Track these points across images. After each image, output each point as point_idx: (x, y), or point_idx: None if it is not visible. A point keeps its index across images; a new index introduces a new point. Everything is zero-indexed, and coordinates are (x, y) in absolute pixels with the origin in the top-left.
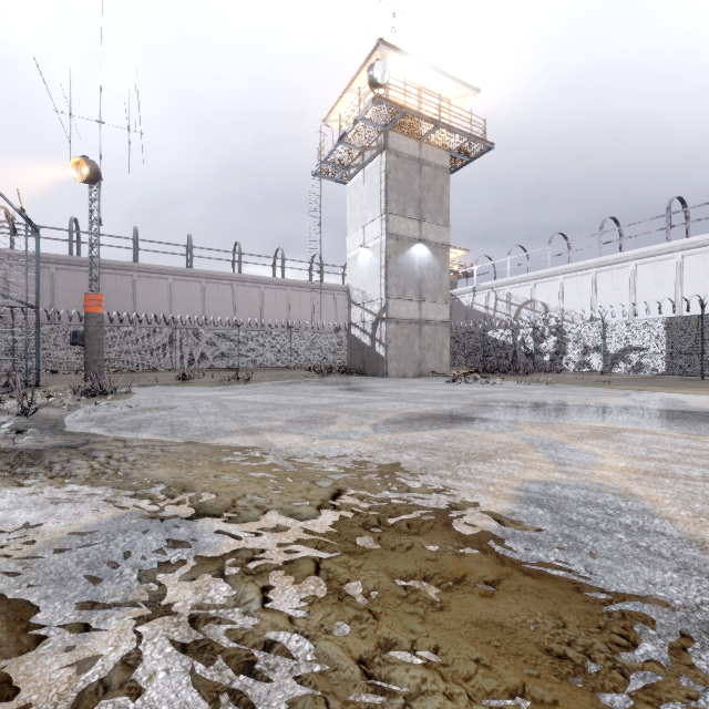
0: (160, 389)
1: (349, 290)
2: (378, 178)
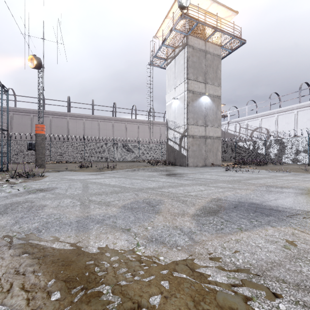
0: (64, 173)
1: (167, 122)
2: (182, 61)
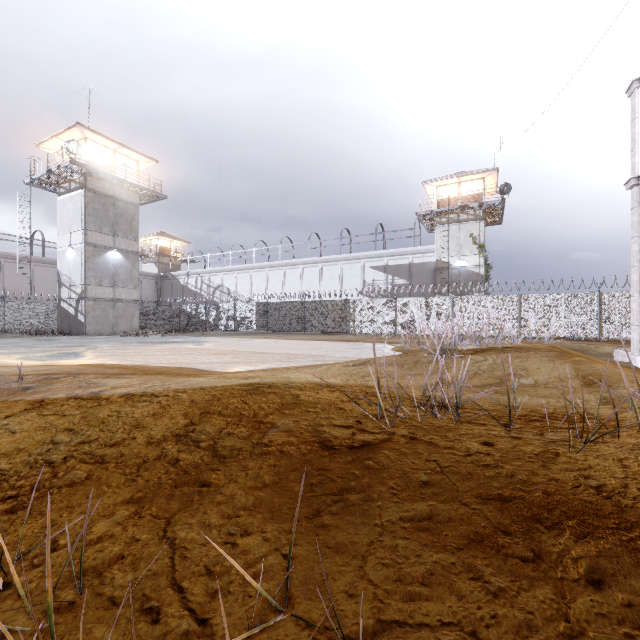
0: None
1: (60, 275)
2: (80, 205)
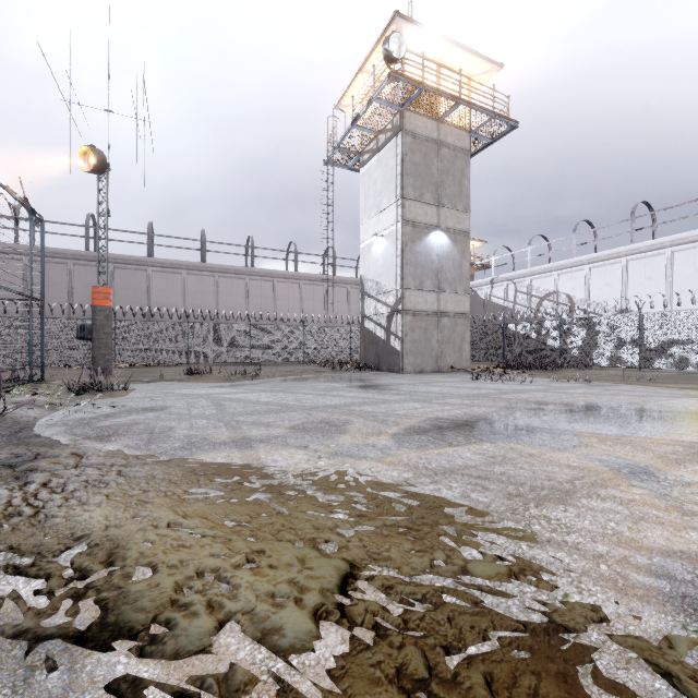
0: (162, 385)
1: (363, 282)
2: (393, 162)
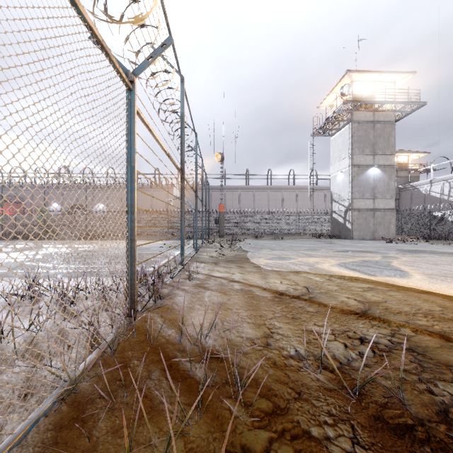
0: (251, 241)
1: (331, 194)
2: (347, 136)
